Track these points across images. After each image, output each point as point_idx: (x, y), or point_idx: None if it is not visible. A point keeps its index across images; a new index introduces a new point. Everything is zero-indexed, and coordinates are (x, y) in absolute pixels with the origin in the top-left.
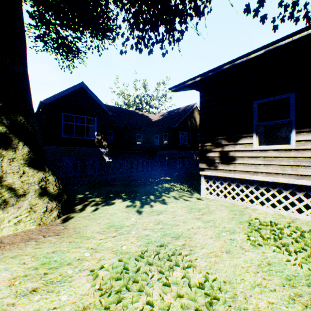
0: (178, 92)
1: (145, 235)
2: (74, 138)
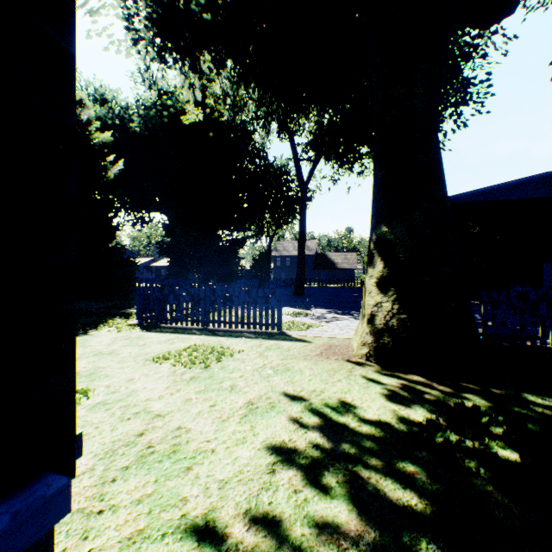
0: None
1: (233, 371)
2: None
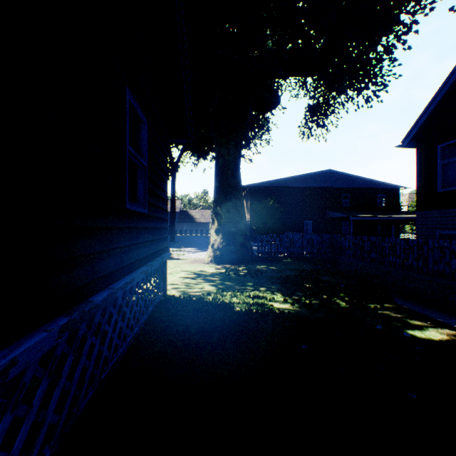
0: (188, 138)
1: None
2: None
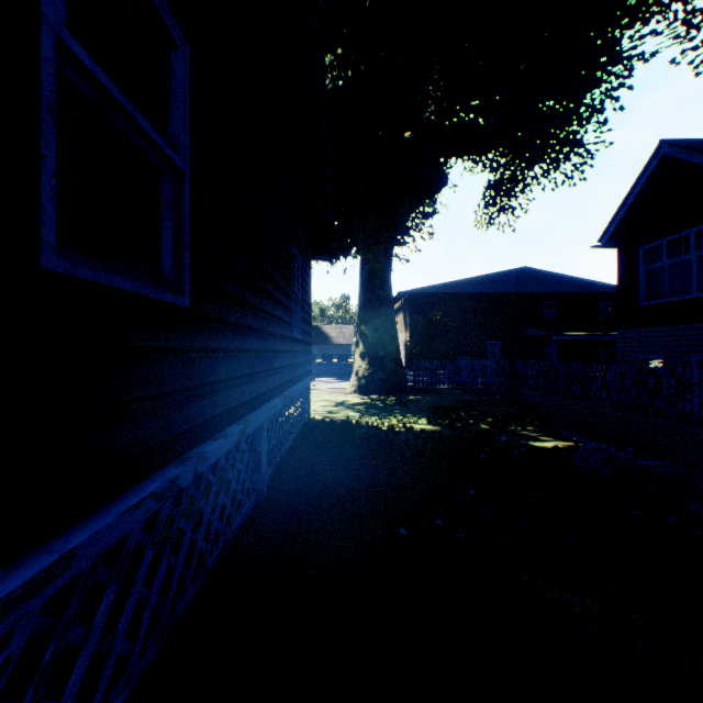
0: (331, 256)
1: None
2: (663, 302)
